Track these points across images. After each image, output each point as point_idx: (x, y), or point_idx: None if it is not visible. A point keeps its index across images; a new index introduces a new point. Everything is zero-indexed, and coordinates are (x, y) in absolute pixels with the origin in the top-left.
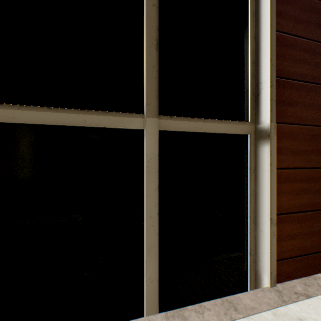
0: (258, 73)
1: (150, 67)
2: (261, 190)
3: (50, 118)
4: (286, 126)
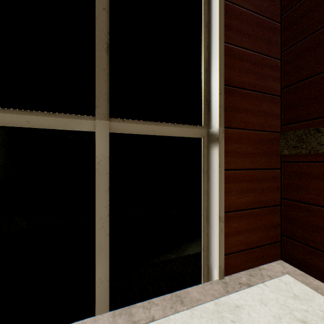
0: (210, 81)
1: (100, 70)
2: (212, 190)
3: None
4: (234, 131)
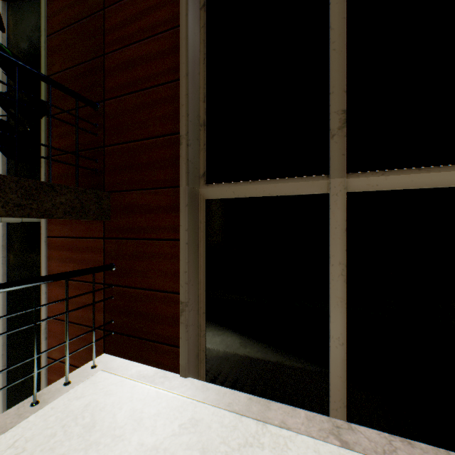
0: None
1: None
2: None
3: (419, 181)
4: None
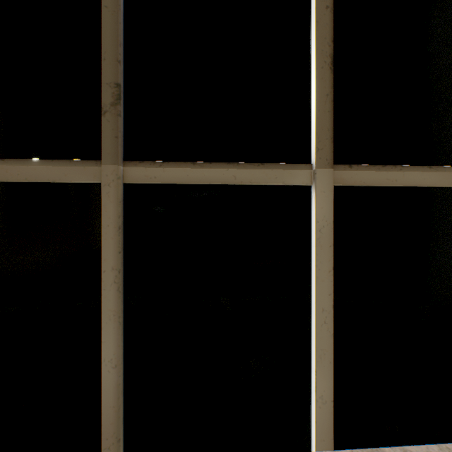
0: None
1: (322, 97)
2: None
3: (195, 176)
4: None
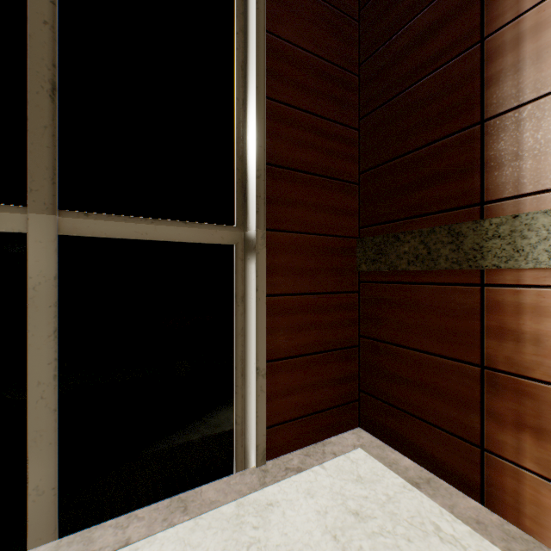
0: (247, 156)
1: (39, 128)
2: (249, 328)
3: None
4: (284, 235)
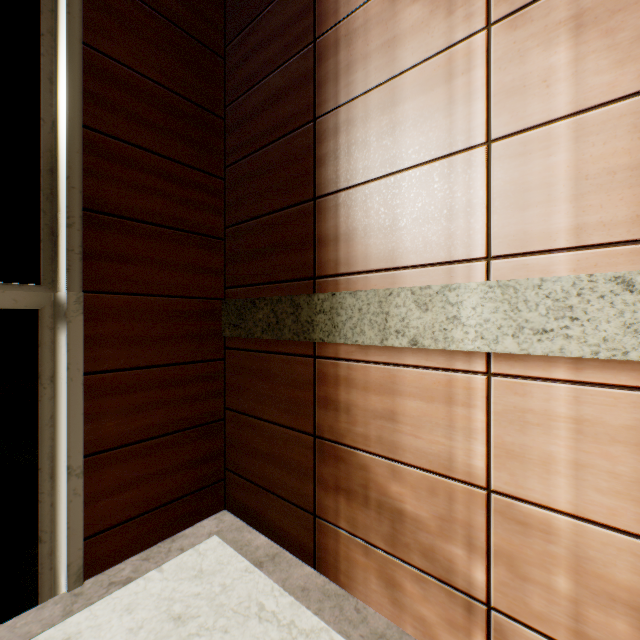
0: (58, 195)
1: None
2: (60, 416)
3: None
4: (115, 298)
